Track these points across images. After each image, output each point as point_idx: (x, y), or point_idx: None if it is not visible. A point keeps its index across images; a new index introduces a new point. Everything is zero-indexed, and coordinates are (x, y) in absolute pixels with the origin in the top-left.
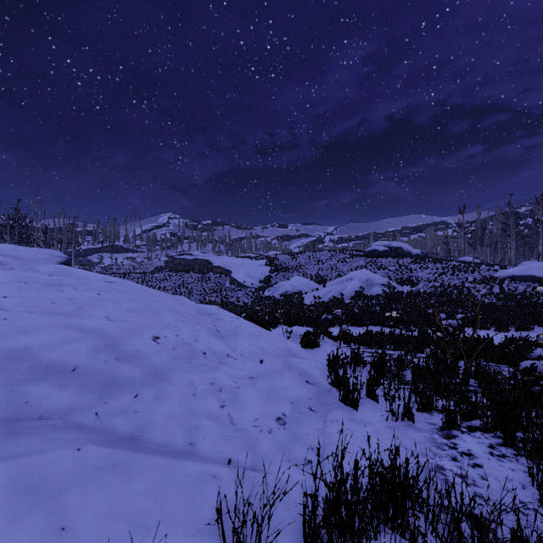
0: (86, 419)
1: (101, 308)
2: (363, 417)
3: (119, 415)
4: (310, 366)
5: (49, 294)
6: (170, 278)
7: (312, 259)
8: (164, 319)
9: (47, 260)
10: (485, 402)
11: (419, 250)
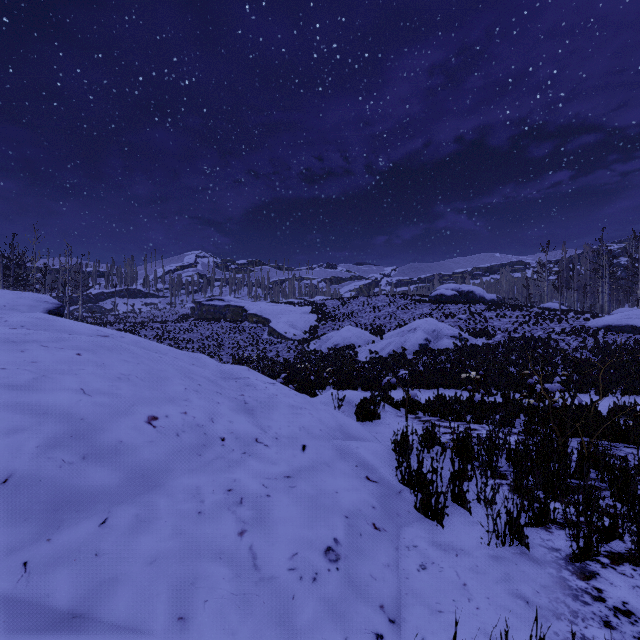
0: (3, 578)
1: (76, 375)
2: (452, 538)
3: (64, 564)
4: (370, 452)
5: (2, 356)
6: (197, 328)
7: (367, 305)
8: (169, 389)
9: (31, 306)
10: (617, 506)
11: (494, 295)
